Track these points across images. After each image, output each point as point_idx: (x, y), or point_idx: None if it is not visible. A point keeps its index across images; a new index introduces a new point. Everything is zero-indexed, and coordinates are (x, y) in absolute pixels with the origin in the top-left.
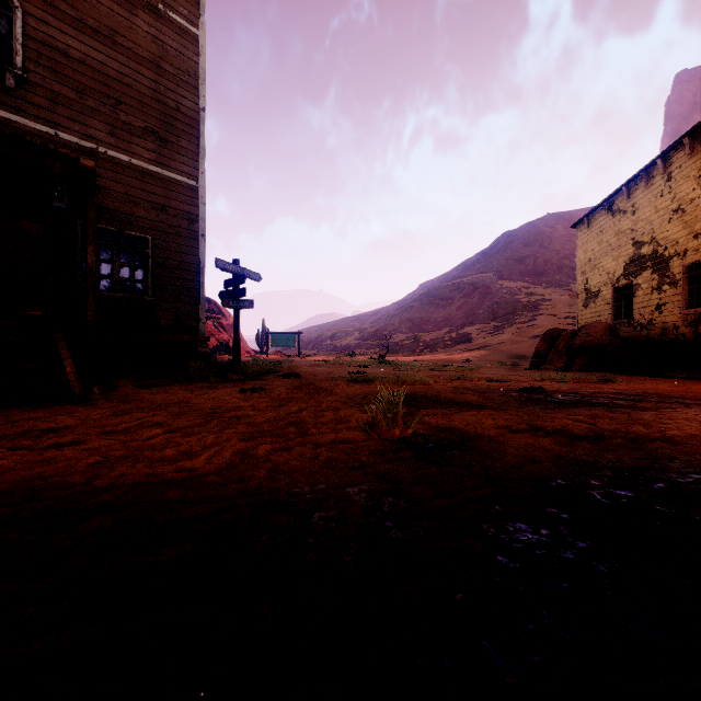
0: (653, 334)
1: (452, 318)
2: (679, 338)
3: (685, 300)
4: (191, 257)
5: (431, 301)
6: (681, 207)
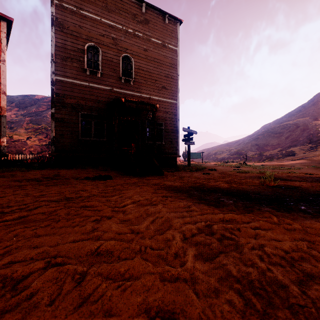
0: None
1: (282, 143)
2: None
3: None
4: (175, 128)
5: (269, 135)
6: None
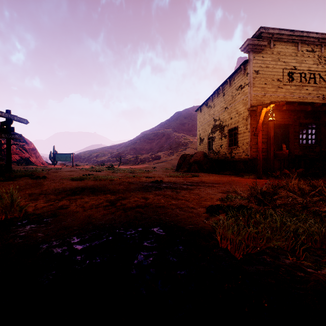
0: (219, 156)
1: (154, 148)
2: (227, 158)
3: (228, 143)
4: None
5: (144, 140)
6: (227, 107)
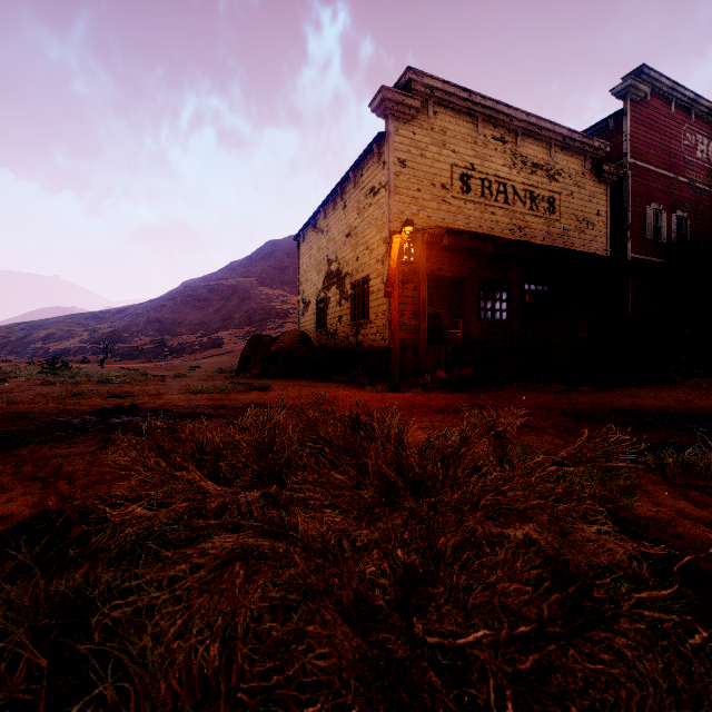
0: (337, 342)
1: (210, 321)
2: (350, 347)
3: (352, 313)
4: None
5: (186, 301)
6: (351, 232)
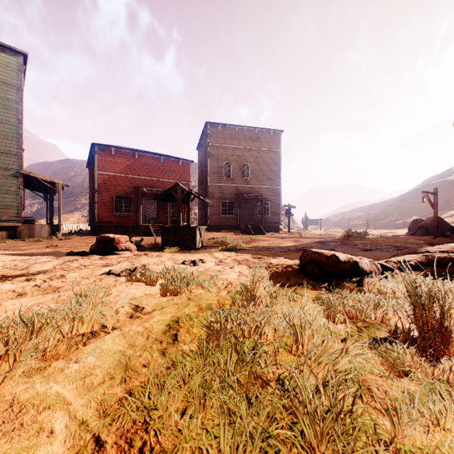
0: None
1: None
2: None
3: None
4: (278, 205)
5: (418, 195)
6: None
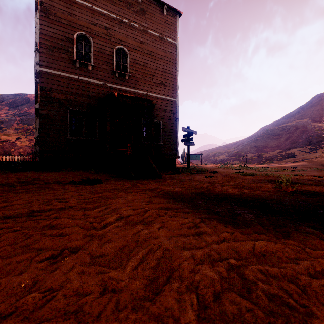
0: None
1: (282, 144)
2: None
3: None
4: (173, 127)
5: (268, 136)
6: None
